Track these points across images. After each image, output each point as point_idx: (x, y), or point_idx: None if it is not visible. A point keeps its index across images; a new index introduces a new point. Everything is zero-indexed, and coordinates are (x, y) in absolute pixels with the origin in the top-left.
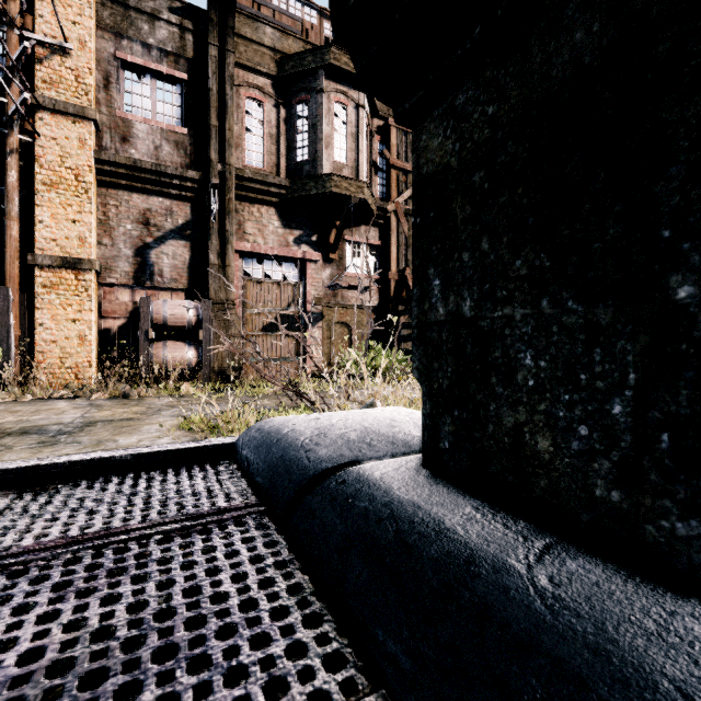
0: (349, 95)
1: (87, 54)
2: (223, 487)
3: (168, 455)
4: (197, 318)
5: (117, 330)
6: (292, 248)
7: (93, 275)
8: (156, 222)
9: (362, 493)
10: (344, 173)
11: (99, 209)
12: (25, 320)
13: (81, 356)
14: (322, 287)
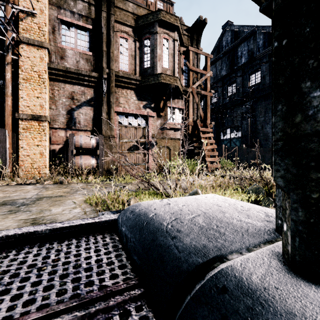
0: (170, 35)
1: (44, 16)
2: (109, 261)
3: (73, 228)
4: (96, 144)
5: (58, 150)
6: (142, 110)
7: (47, 123)
8: (77, 98)
9: (259, 318)
10: (167, 73)
11: (50, 92)
12: (14, 145)
13: (41, 162)
14: (156, 129)
